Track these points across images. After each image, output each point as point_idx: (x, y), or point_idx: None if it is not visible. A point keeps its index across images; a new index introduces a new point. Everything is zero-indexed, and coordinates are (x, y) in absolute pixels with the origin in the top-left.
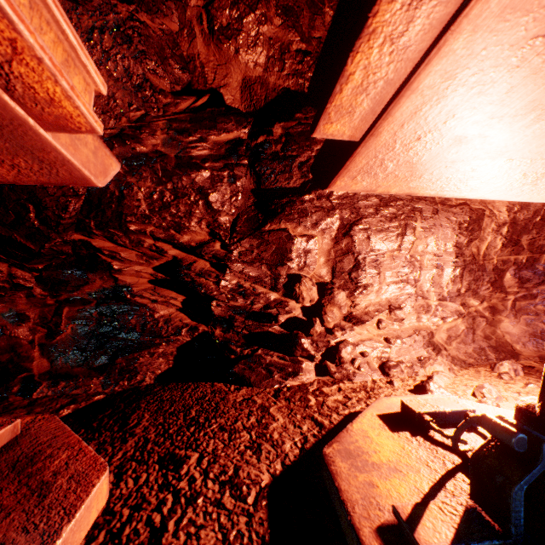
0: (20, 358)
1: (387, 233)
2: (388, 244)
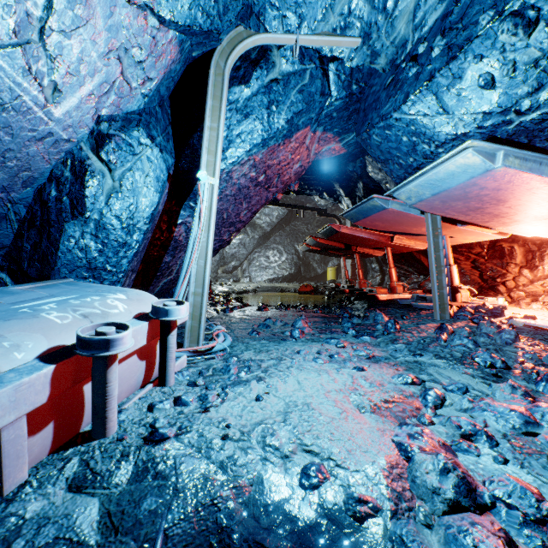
0: None
1: (542, 241)
2: (545, 246)
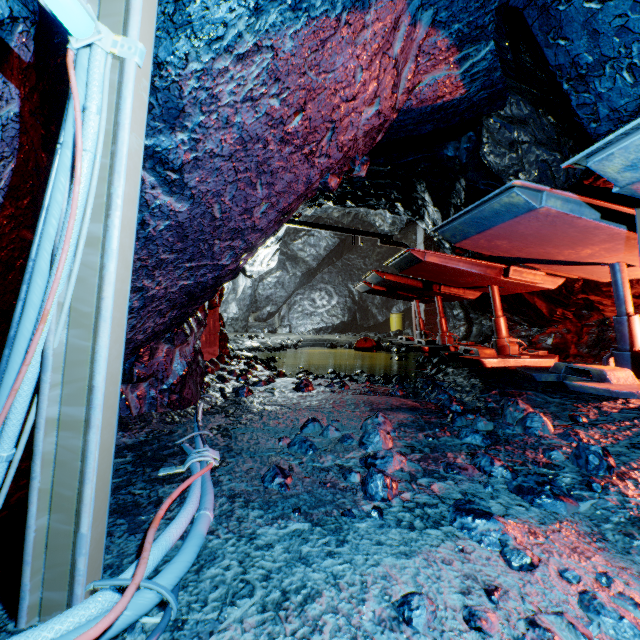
0: (566, 347)
1: None
2: None
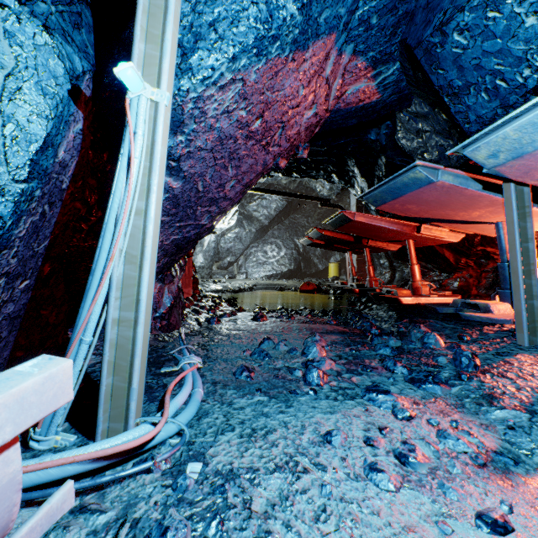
0: (468, 289)
1: None
2: None
